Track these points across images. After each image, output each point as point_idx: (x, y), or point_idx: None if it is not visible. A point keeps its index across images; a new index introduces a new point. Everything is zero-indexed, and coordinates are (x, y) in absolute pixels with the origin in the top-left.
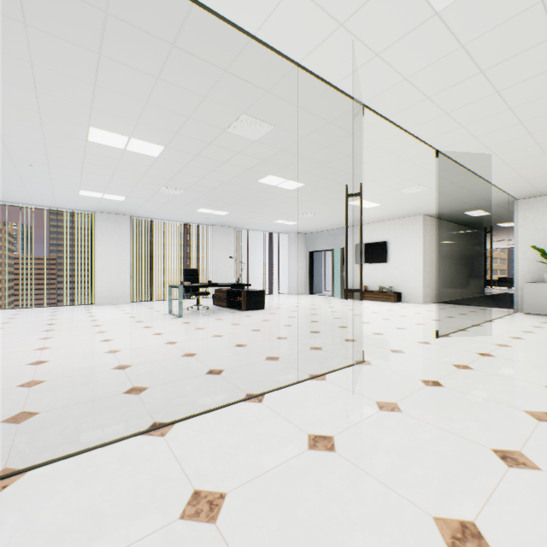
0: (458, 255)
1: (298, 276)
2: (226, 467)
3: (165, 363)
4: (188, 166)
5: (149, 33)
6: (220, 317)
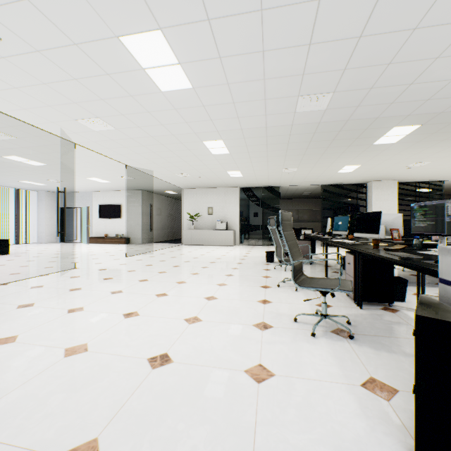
0: (167, 215)
1: (49, 227)
2: None
3: None
4: None
5: None
6: None
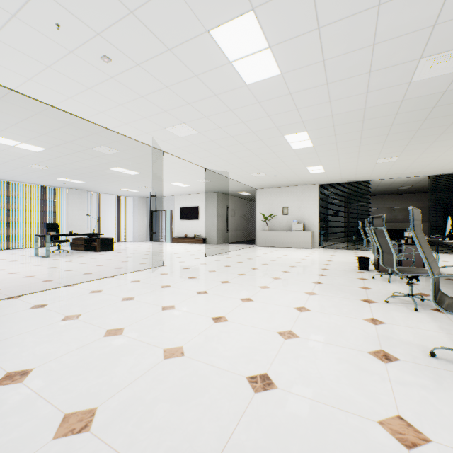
0: (239, 216)
1: (141, 228)
2: (102, 287)
3: (56, 273)
4: (60, 157)
5: (58, 120)
6: (81, 256)
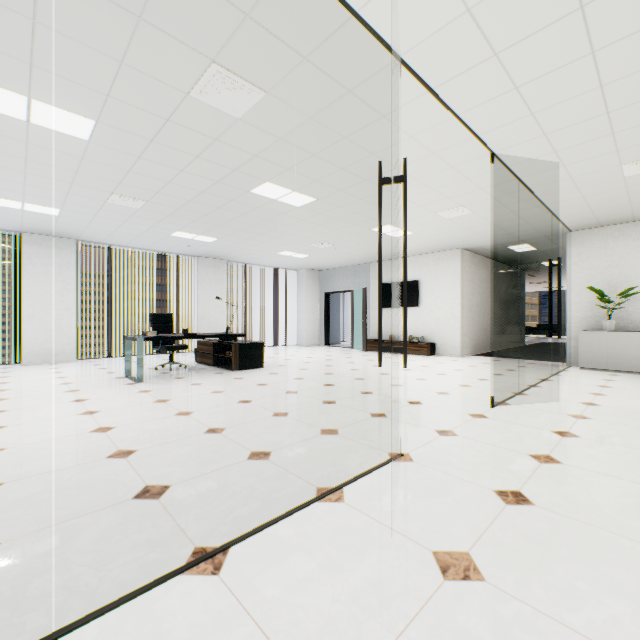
0: (498, 299)
1: (311, 323)
2: None
3: (68, 476)
4: (142, 160)
5: None
6: (199, 381)
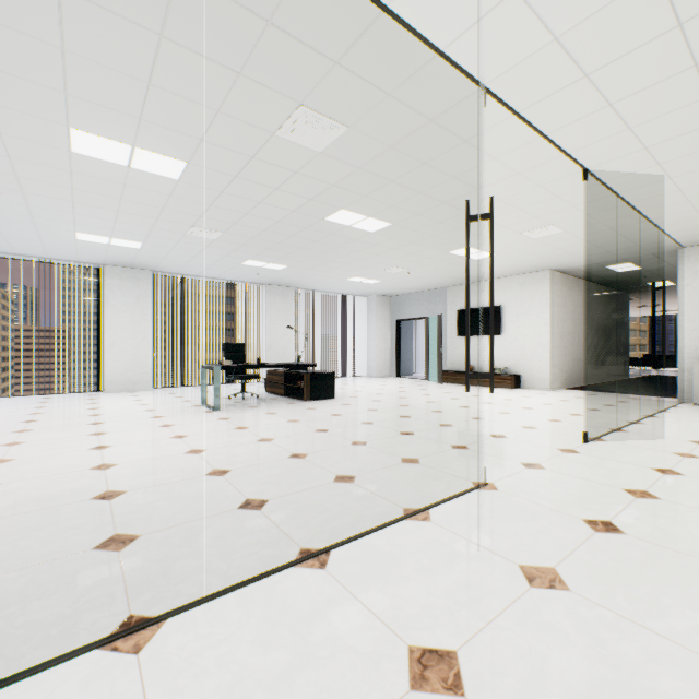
0: (595, 325)
1: (381, 353)
2: None
3: (178, 488)
4: (224, 194)
5: None
6: (273, 410)
